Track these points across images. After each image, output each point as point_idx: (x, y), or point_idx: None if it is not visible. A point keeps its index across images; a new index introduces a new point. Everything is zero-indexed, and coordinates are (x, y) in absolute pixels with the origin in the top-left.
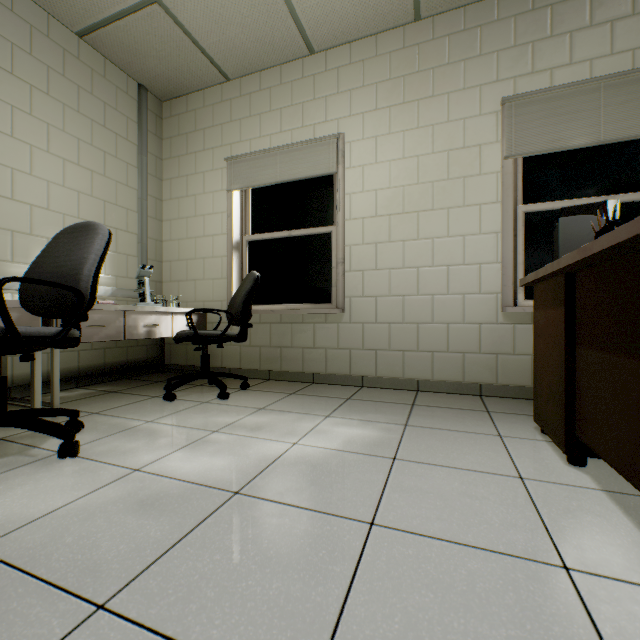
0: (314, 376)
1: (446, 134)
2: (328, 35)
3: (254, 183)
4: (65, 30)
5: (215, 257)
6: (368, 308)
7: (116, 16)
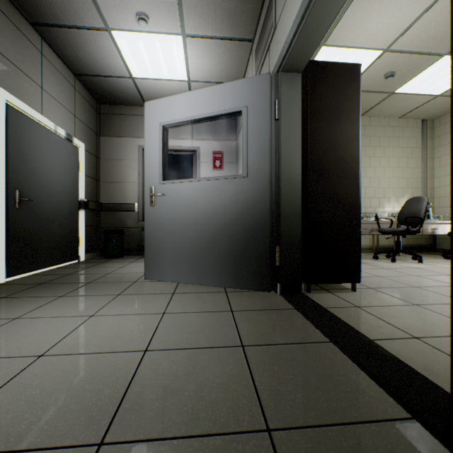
0: None
1: None
2: None
3: None
4: (393, 119)
5: None
6: None
7: (416, 107)
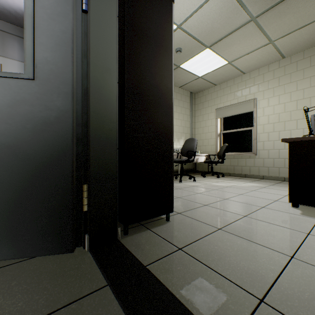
0: (245, 175)
1: (296, 95)
2: (250, 69)
3: (224, 116)
4: (176, 87)
5: (211, 138)
6: (265, 153)
7: (189, 82)
